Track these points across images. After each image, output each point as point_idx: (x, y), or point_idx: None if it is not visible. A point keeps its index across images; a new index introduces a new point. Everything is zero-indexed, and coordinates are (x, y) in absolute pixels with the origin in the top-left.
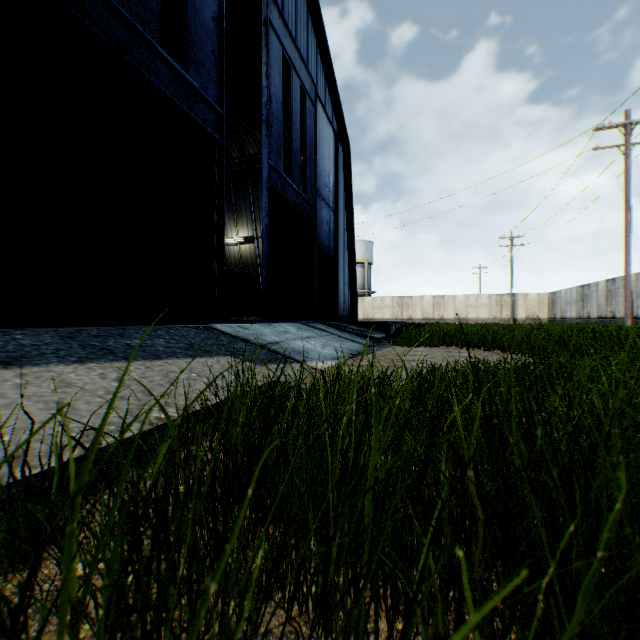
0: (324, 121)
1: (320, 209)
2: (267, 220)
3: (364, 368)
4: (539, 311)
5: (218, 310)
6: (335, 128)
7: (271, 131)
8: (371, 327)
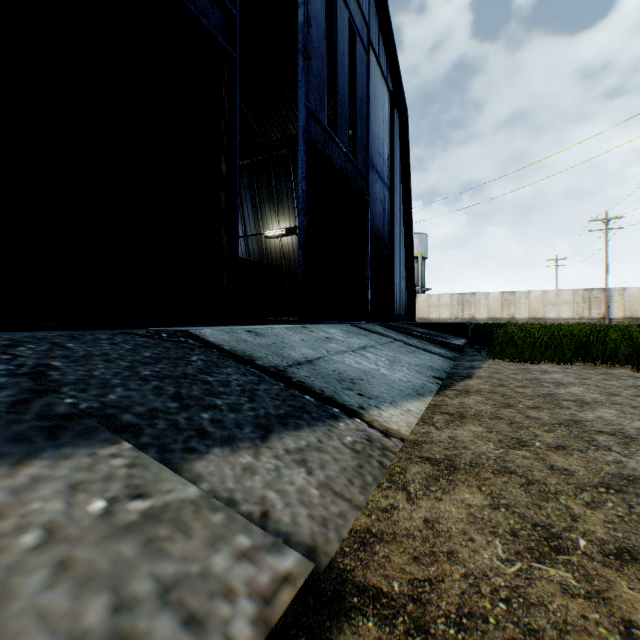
0: (377, 76)
1: (373, 183)
2: (304, 184)
3: (503, 431)
4: None
5: (227, 305)
6: (390, 89)
7: (310, 65)
8: (441, 329)
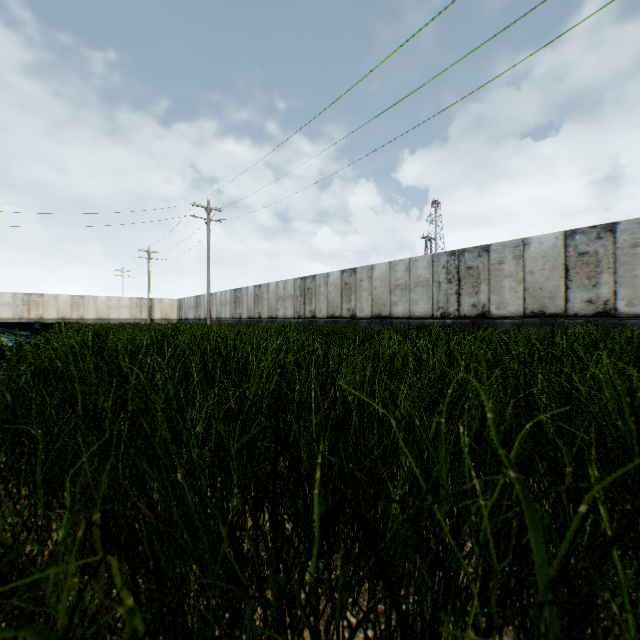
0: None
1: None
2: None
3: None
4: (172, 313)
5: None
6: None
7: None
8: (12, 327)
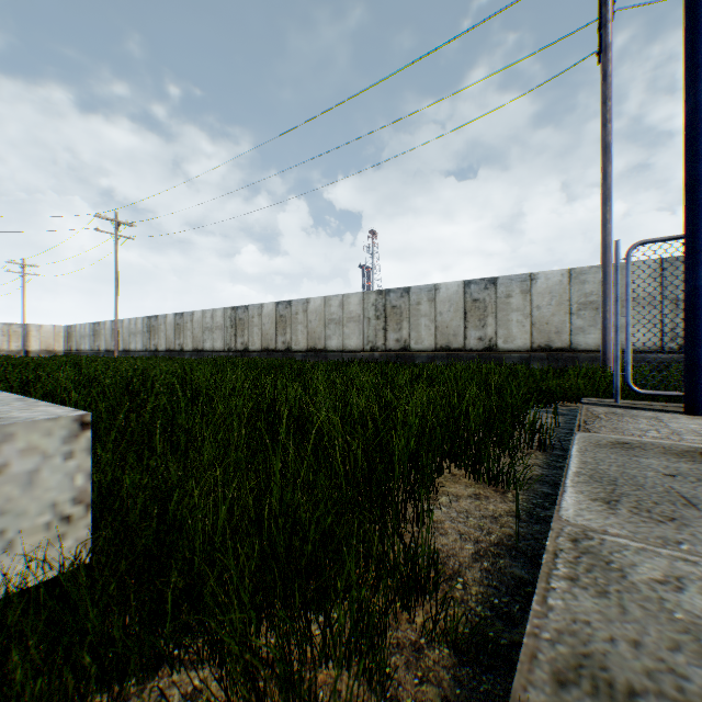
0: None
1: None
2: None
3: None
4: (57, 343)
5: None
6: None
7: None
8: None
